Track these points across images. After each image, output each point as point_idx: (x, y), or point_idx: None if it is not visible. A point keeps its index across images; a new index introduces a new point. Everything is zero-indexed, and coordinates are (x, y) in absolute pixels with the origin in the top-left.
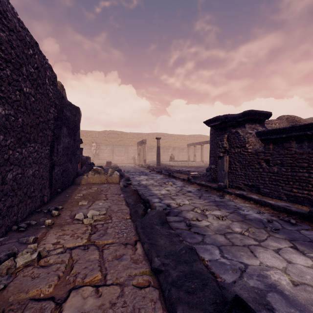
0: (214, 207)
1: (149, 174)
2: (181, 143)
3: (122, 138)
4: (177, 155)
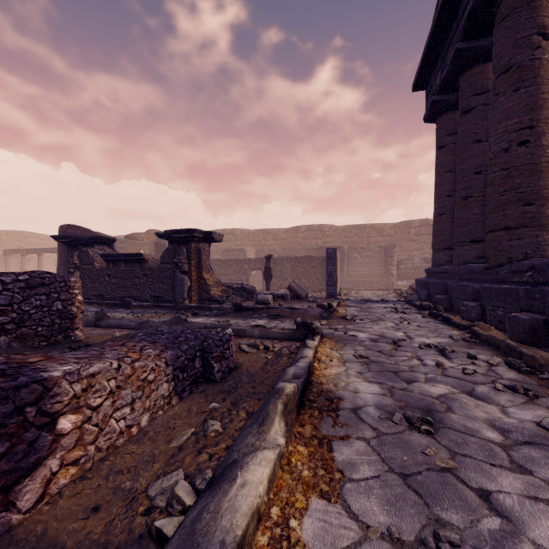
0: None
1: None
2: None
3: None
4: None
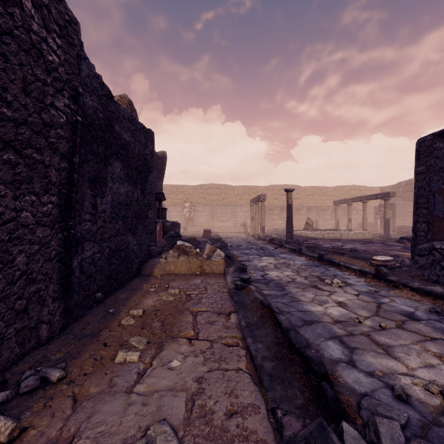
0: None
1: (277, 254)
2: (321, 200)
3: (227, 195)
4: (315, 220)
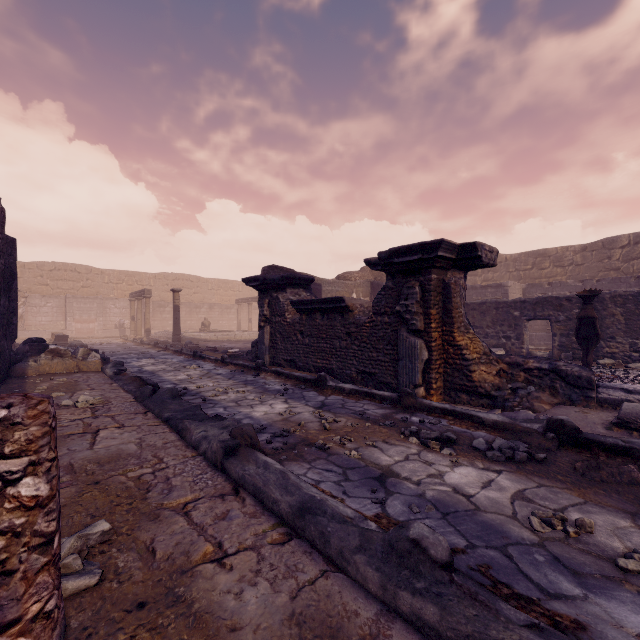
0: (242, 386)
1: (159, 356)
2: (227, 296)
3: (91, 282)
4: (218, 320)
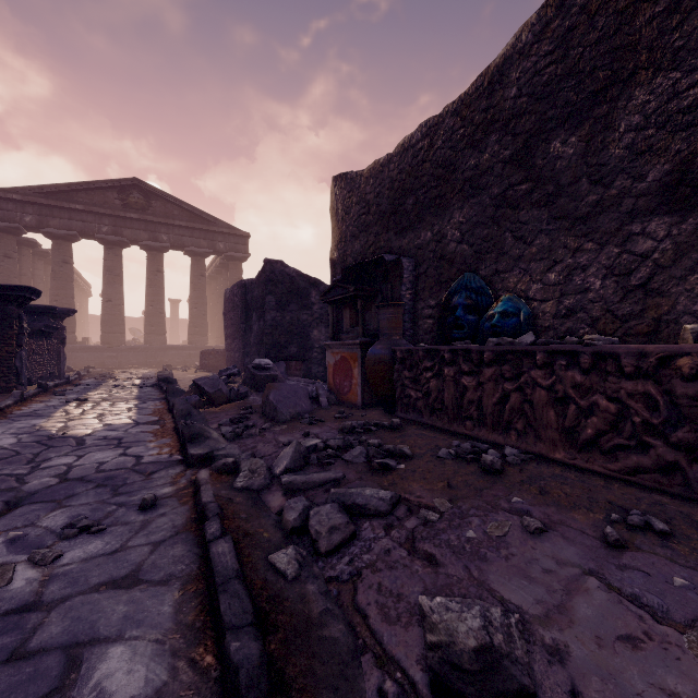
0: (101, 389)
1: (4, 447)
2: None
3: None
4: None
